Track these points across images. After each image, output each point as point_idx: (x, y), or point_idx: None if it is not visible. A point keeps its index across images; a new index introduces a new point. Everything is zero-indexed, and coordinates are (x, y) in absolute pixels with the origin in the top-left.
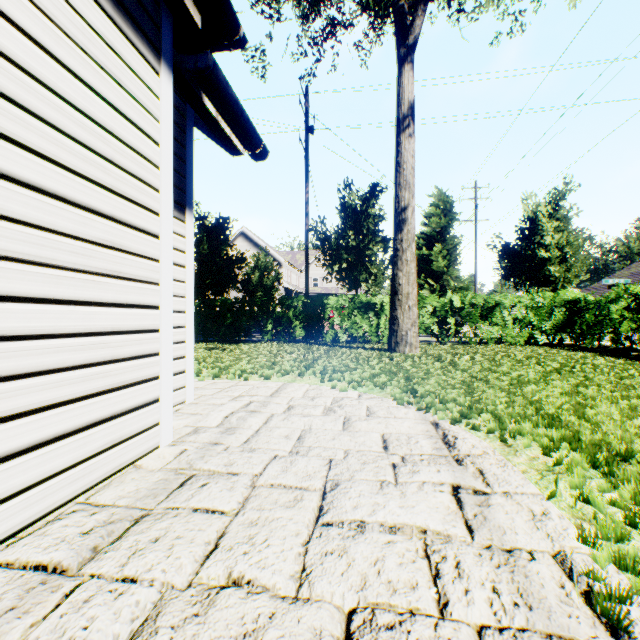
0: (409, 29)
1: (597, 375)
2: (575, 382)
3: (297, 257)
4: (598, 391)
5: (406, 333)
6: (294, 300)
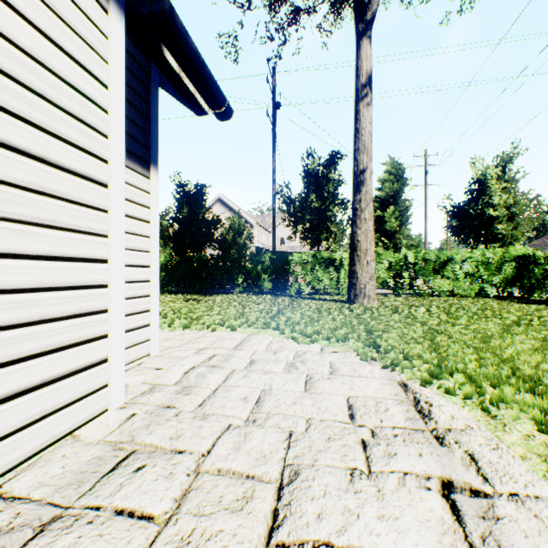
0: (367, 6)
1: None
2: (541, 337)
3: (266, 220)
4: None
5: (364, 286)
6: (262, 256)
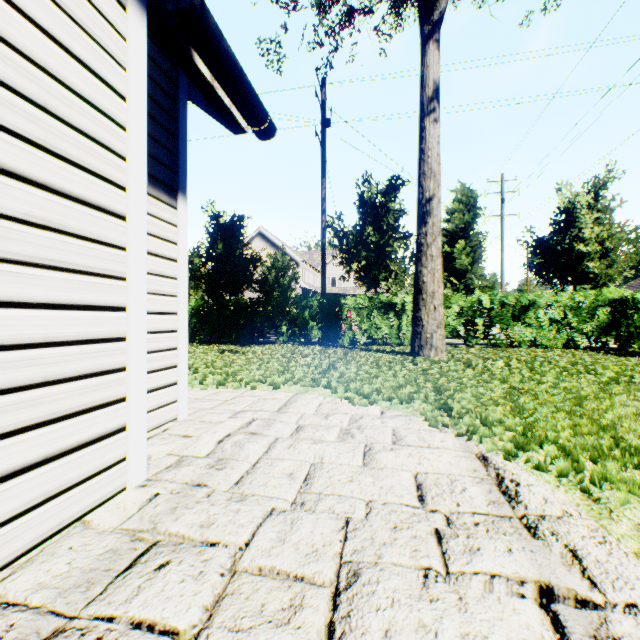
0: (434, 4)
1: None
2: None
3: (314, 257)
4: None
5: (431, 335)
6: (310, 300)
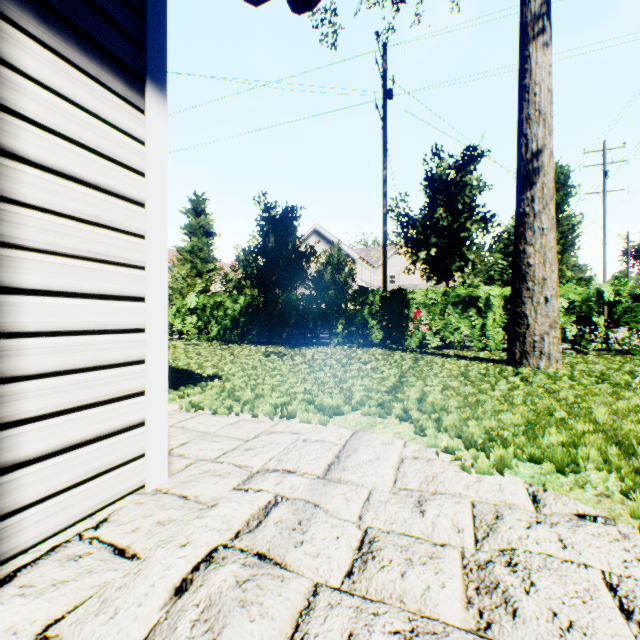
0: None
1: None
2: None
3: (371, 254)
4: None
5: (540, 338)
6: (369, 295)
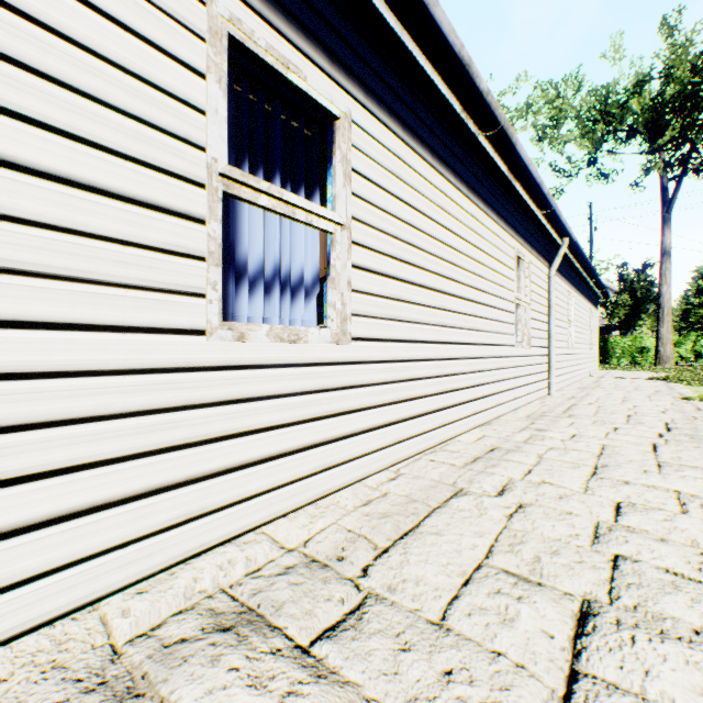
0: (667, 205)
1: None
2: None
3: None
4: None
5: (664, 358)
6: None
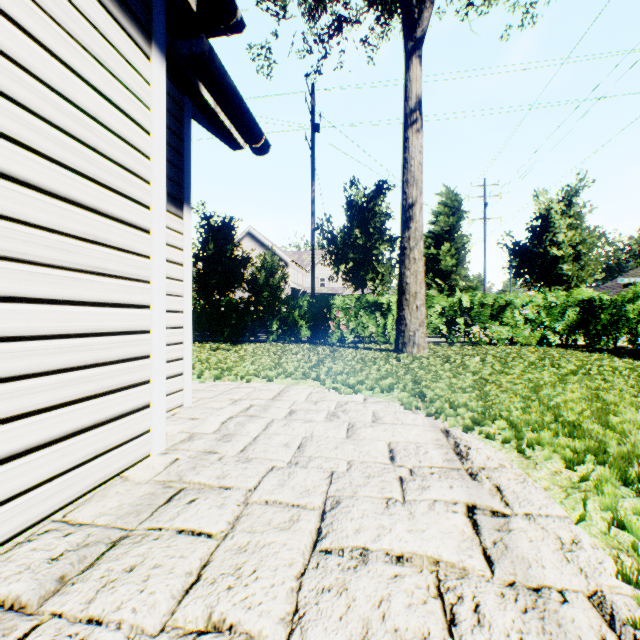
0: (417, 22)
1: (616, 378)
2: (594, 386)
3: (304, 257)
4: (620, 396)
5: (414, 333)
6: (299, 300)
